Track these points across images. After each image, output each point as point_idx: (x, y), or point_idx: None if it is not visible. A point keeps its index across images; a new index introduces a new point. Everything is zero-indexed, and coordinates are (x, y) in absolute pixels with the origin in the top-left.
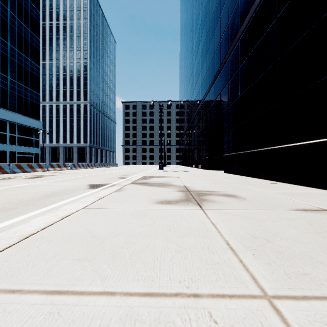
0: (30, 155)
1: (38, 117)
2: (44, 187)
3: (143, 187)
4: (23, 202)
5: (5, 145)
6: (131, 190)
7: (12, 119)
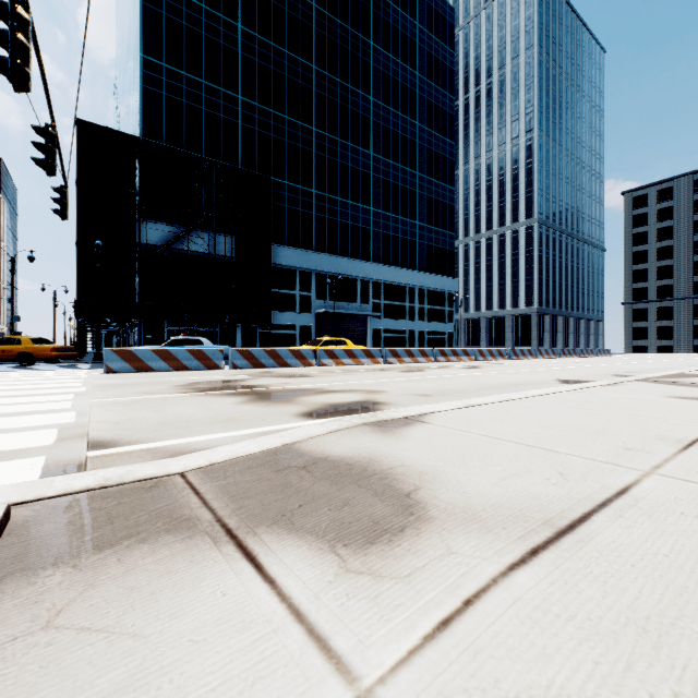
0: (442, 335)
1: (452, 272)
2: (498, 378)
3: (660, 385)
4: (493, 386)
5: (413, 323)
6: (632, 386)
7: (420, 283)
